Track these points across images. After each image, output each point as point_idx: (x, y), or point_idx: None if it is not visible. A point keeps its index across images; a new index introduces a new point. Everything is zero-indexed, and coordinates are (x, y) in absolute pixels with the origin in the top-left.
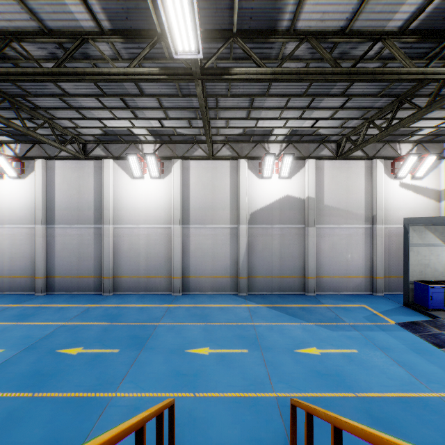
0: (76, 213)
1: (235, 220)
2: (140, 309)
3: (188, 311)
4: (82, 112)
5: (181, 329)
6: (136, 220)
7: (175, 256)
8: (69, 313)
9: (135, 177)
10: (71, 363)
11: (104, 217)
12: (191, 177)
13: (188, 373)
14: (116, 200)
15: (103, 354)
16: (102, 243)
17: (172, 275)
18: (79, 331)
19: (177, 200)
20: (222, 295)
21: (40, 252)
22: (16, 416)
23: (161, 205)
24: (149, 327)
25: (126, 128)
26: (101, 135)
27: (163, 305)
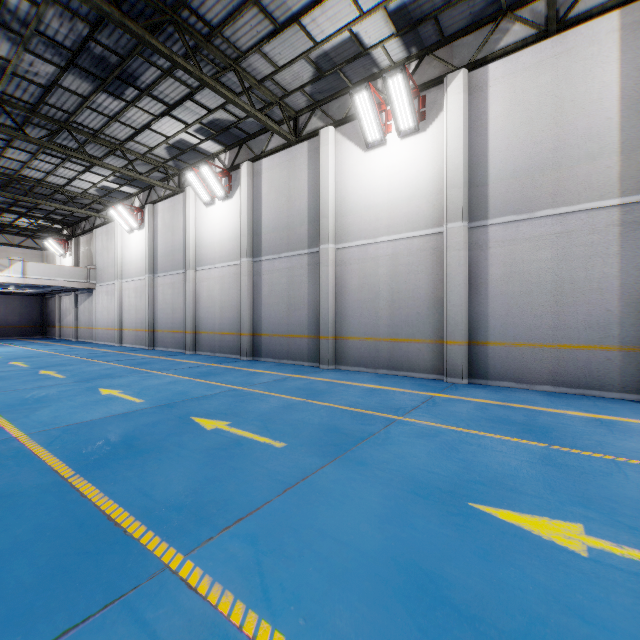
0: (285, 234)
1: (639, 181)
2: (369, 391)
3: (482, 409)
4: (268, 11)
5: (460, 442)
6: (372, 229)
7: (451, 293)
8: (256, 379)
9: (370, 145)
10: (185, 443)
11: (321, 232)
12: (492, 104)
13: (482, 615)
14: (339, 199)
15: (249, 443)
16: (318, 277)
17: (444, 337)
18: (248, 400)
19: (456, 166)
20: (591, 397)
21: (245, 297)
22: None
23: (420, 188)
24: (373, 420)
25: (346, 28)
26: (312, 80)
27: (420, 392)
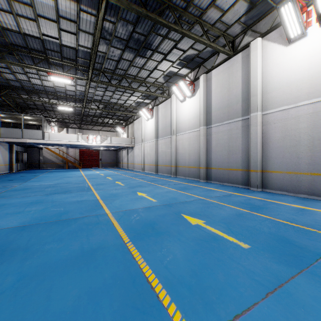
0: (226, 110)
1: None
2: (299, 210)
3: None
4: None
5: None
6: (293, 97)
7: None
8: (212, 194)
9: (292, 40)
10: (182, 231)
11: (251, 105)
12: None
13: None
14: (265, 83)
15: (222, 239)
16: (249, 133)
17: None
18: (211, 207)
19: None
20: None
21: (202, 147)
22: (95, 254)
23: None
24: (318, 237)
25: None
26: (246, 12)
27: None
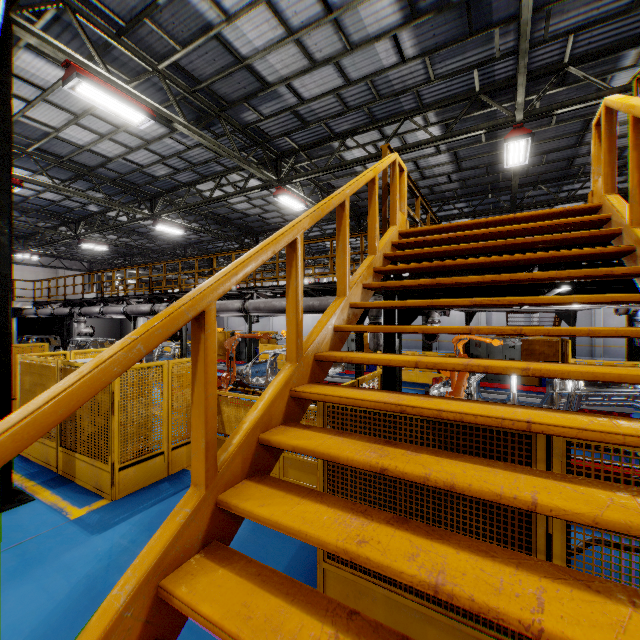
0: None
1: None
2: None
3: None
4: None
5: None
6: None
7: None
8: None
9: None
10: None
11: None
12: None
13: None
14: None
15: None
16: None
17: None
18: None
19: None
20: None
21: None
22: None
23: None
24: None
25: None
26: None
27: None
